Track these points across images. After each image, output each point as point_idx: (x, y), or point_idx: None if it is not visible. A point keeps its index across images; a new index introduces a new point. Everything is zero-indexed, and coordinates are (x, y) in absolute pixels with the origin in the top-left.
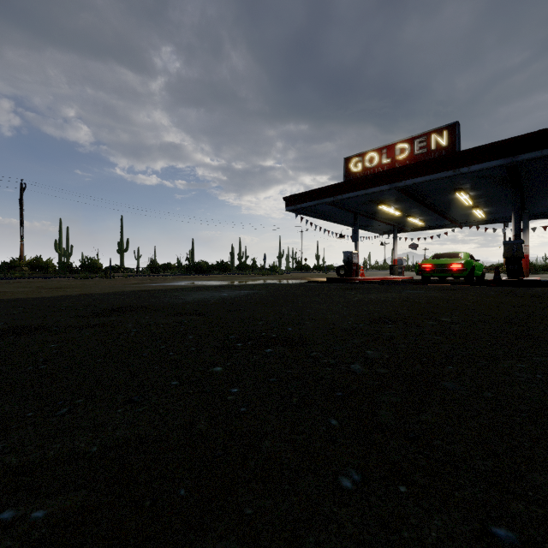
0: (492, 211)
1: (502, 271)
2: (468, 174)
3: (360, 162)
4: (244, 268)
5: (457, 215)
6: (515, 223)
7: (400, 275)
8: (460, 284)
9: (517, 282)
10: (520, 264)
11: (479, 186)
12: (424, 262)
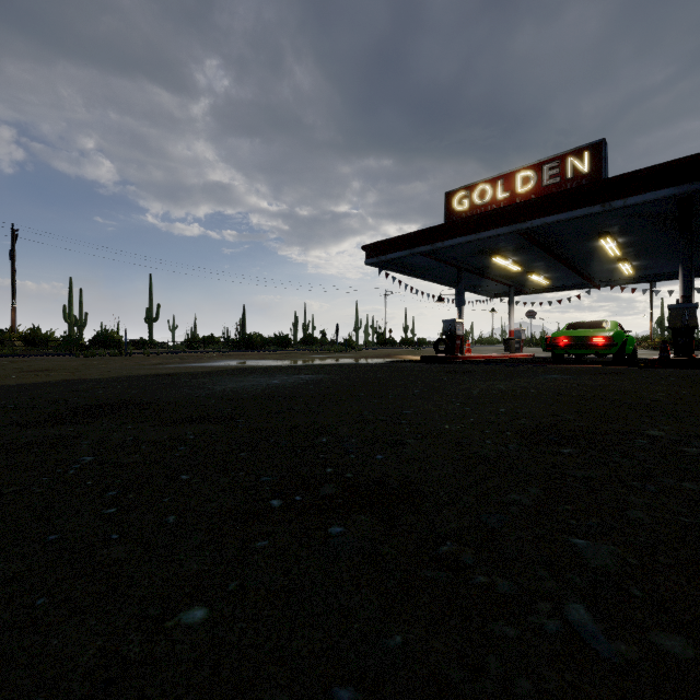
0: (644, 266)
1: (647, 347)
2: (621, 210)
3: (467, 197)
4: (310, 342)
5: (596, 271)
6: (684, 279)
7: (517, 351)
8: (610, 365)
9: (693, 361)
10: (693, 336)
11: (632, 229)
12: (556, 334)
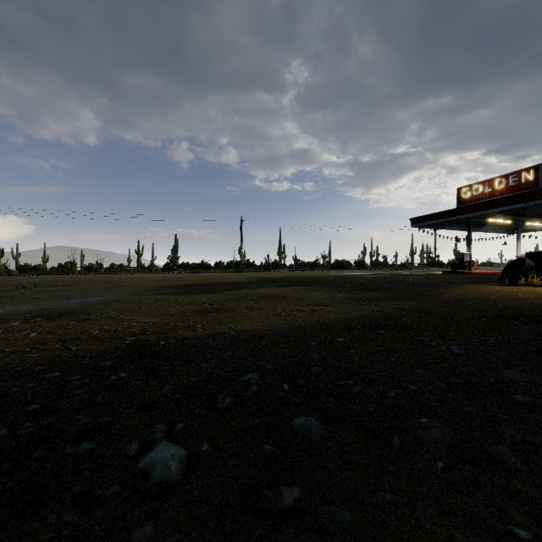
0: None
1: None
2: None
3: (469, 191)
4: (377, 265)
5: None
6: None
7: None
8: None
9: None
10: None
11: None
12: None
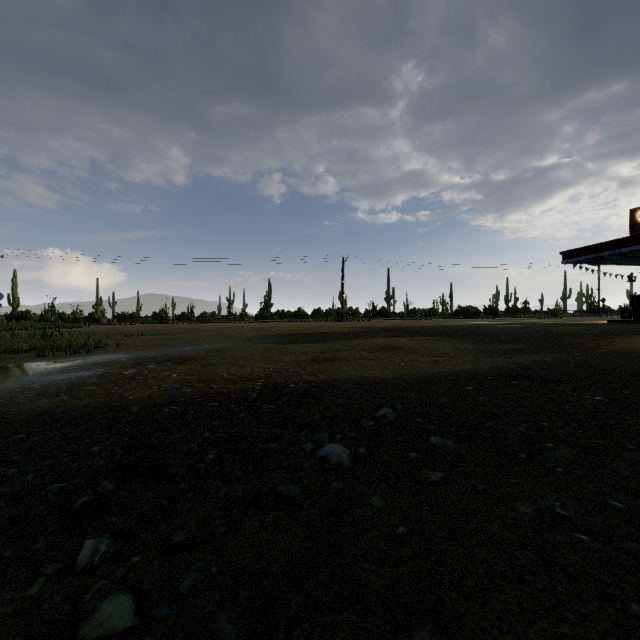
0: None
1: None
2: None
3: None
4: (514, 312)
5: None
6: None
7: None
8: None
9: None
10: None
11: None
12: None
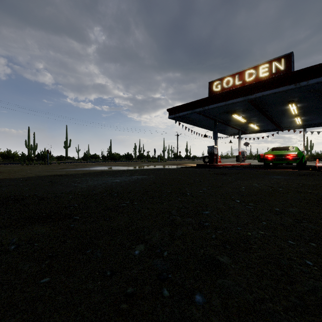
0: (307, 119)
1: None
2: (303, 88)
3: (220, 84)
4: (142, 157)
5: (282, 122)
6: None
7: (242, 162)
8: (298, 169)
9: None
10: None
11: (306, 99)
12: (266, 153)
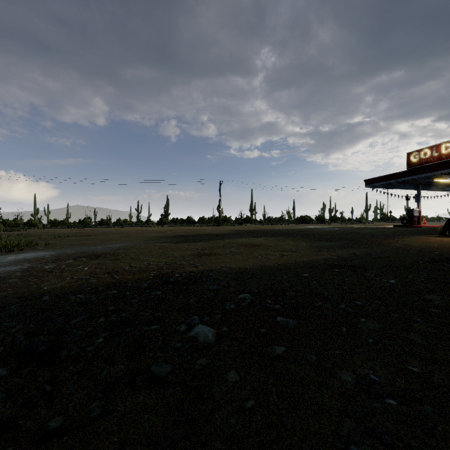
0: None
1: None
2: None
3: (417, 155)
4: (335, 220)
5: None
6: None
7: None
8: None
9: None
10: None
11: None
12: None
